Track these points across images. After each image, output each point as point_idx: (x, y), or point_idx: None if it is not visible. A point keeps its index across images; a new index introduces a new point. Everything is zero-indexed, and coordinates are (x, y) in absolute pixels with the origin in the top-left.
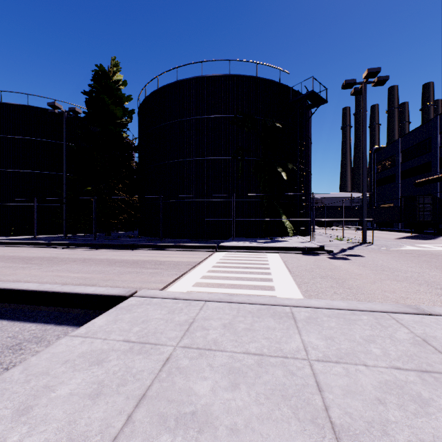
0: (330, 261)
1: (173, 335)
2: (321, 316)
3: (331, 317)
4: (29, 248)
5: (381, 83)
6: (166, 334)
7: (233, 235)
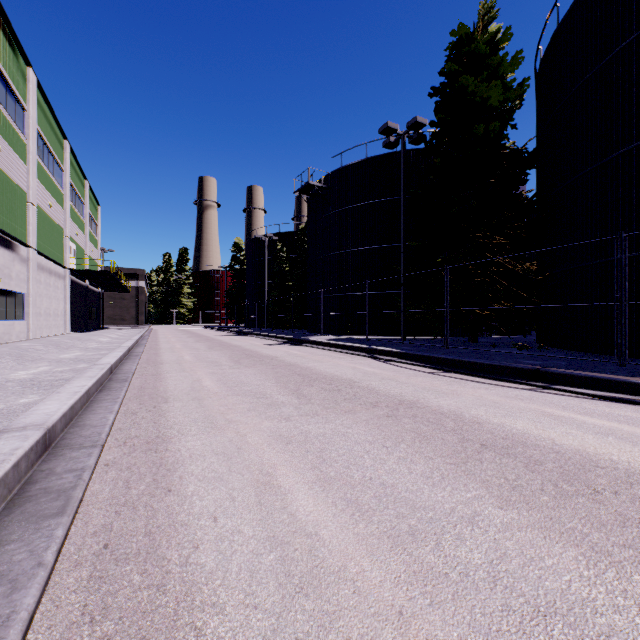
0: None
1: None
2: None
3: None
4: (343, 356)
5: None
6: None
7: None
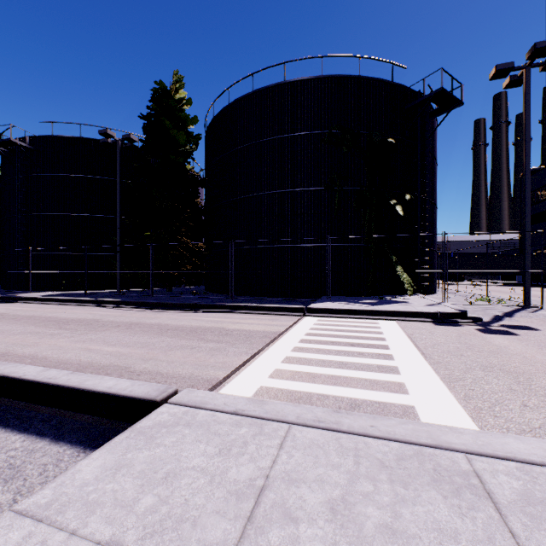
0: (484, 336)
1: (218, 534)
2: None
3: None
4: (73, 307)
5: None
6: (202, 529)
7: (326, 293)
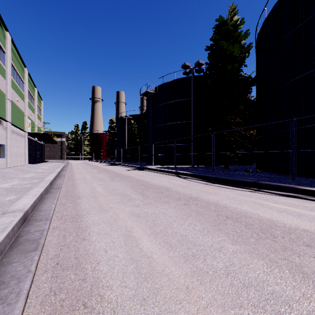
0: None
1: None
2: None
3: None
4: (163, 175)
5: None
6: None
7: None
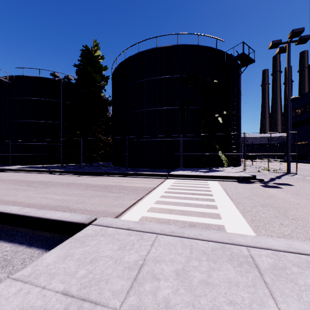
0: (264, 189)
1: (119, 286)
2: (289, 265)
3: (302, 267)
4: (36, 174)
5: (304, 41)
6: (111, 284)
7: (180, 166)
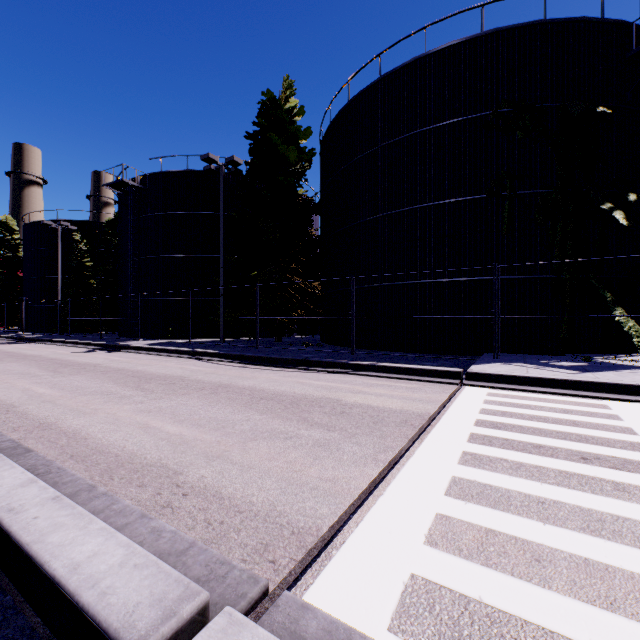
0: None
1: None
2: None
3: None
4: (169, 359)
5: None
6: None
7: (493, 349)
